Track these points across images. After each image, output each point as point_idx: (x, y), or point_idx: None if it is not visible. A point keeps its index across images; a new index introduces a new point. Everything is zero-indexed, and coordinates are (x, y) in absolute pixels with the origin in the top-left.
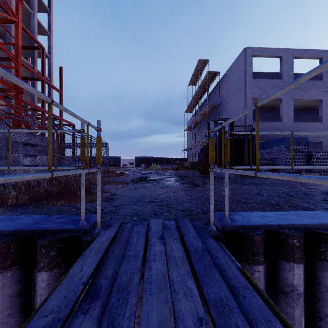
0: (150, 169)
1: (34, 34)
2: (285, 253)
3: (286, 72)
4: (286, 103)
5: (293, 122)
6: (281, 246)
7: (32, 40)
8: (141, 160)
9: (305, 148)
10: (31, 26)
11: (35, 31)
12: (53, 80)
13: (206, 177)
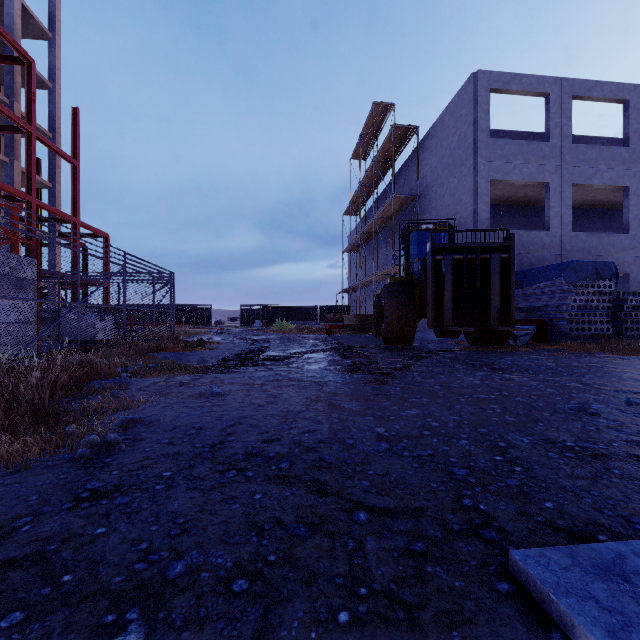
0: (272, 331)
1: (13, 33)
2: None
3: (557, 126)
4: (557, 192)
5: (573, 233)
6: None
7: (7, 46)
8: (253, 311)
9: (611, 286)
10: (6, 15)
11: (15, 25)
12: (59, 138)
13: (399, 350)
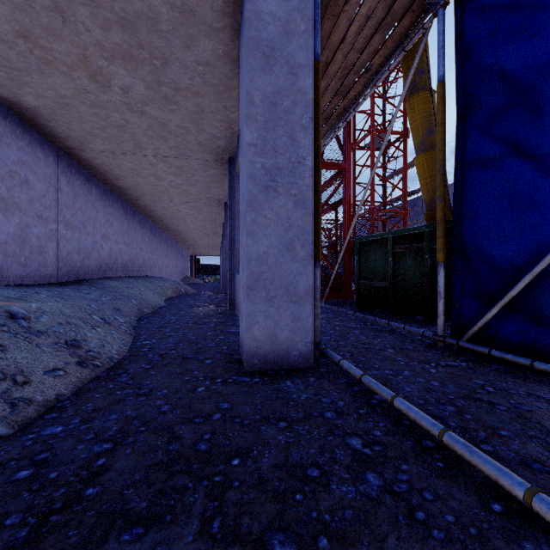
0: None
1: None
2: None
3: None
4: None
5: None
6: None
7: None
8: None
9: None
10: None
11: None
12: None
13: None
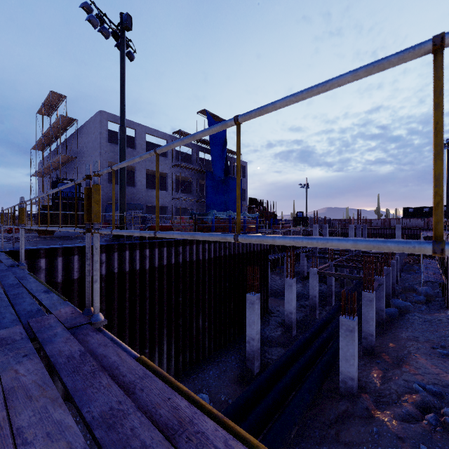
0: None
1: None
2: (38, 256)
3: (140, 144)
4: (140, 171)
5: (146, 189)
6: (37, 254)
7: None
8: None
9: (141, 212)
10: None
11: None
12: None
13: (43, 237)
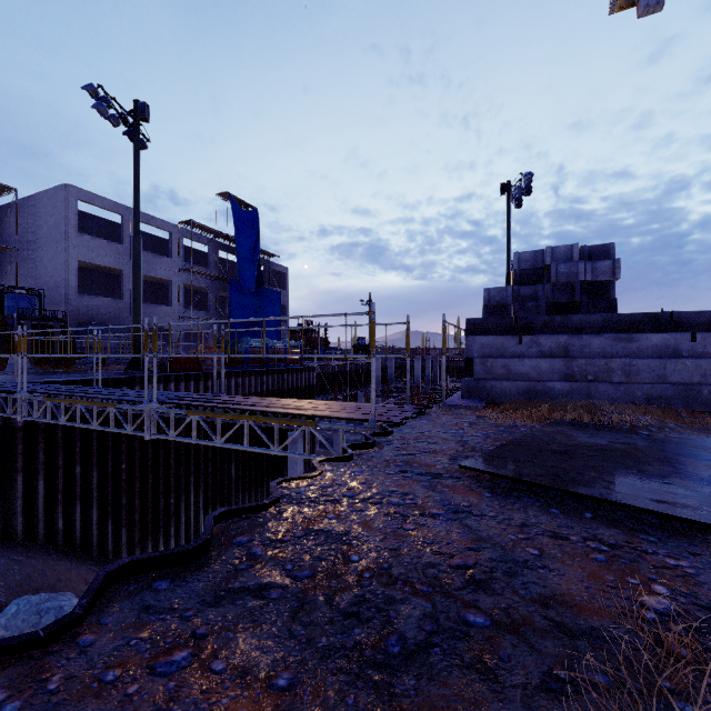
0: None
1: None
2: None
3: (129, 236)
4: (129, 276)
5: None
6: None
7: None
8: None
9: None
10: None
11: None
12: None
13: None
